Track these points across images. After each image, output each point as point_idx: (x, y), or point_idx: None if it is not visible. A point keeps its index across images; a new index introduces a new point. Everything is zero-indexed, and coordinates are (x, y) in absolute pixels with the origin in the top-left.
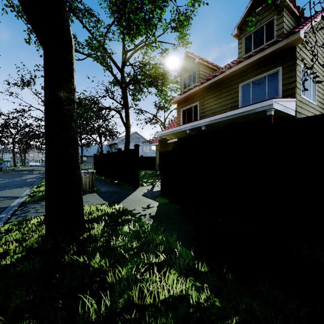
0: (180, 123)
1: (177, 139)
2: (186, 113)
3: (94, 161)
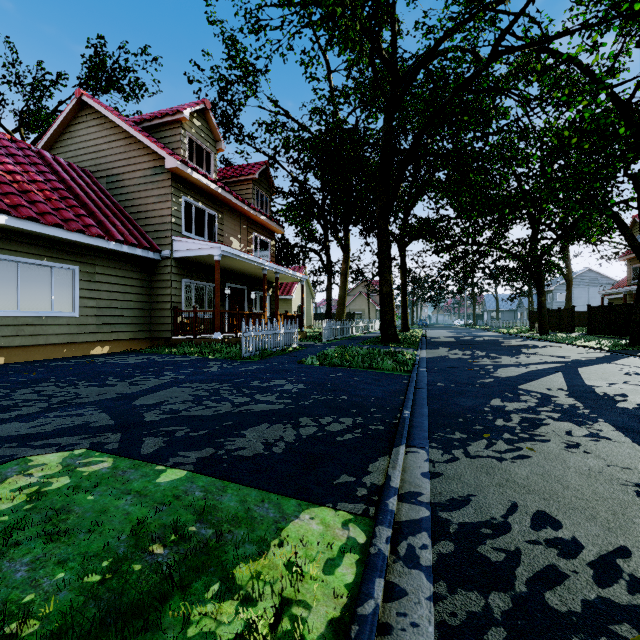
0: (630, 279)
1: (627, 295)
2: (635, 270)
3: (530, 317)
